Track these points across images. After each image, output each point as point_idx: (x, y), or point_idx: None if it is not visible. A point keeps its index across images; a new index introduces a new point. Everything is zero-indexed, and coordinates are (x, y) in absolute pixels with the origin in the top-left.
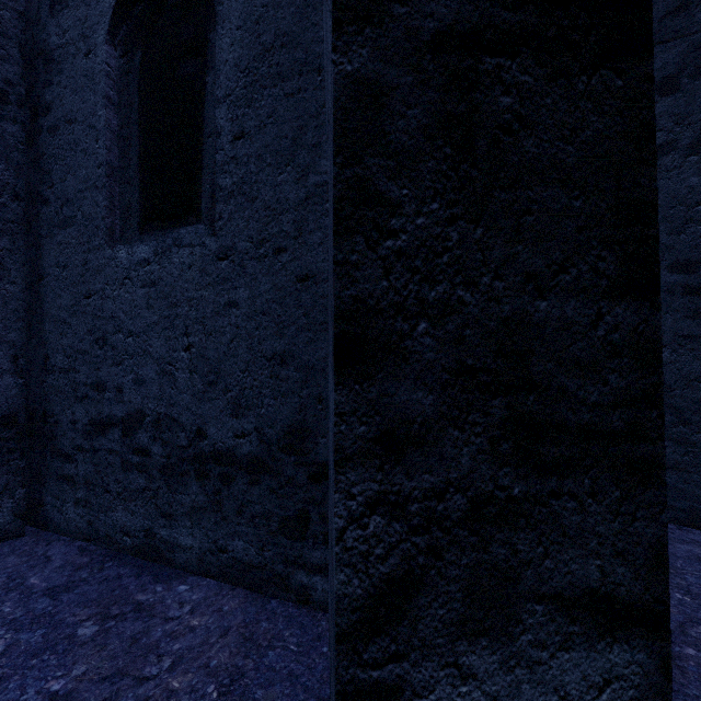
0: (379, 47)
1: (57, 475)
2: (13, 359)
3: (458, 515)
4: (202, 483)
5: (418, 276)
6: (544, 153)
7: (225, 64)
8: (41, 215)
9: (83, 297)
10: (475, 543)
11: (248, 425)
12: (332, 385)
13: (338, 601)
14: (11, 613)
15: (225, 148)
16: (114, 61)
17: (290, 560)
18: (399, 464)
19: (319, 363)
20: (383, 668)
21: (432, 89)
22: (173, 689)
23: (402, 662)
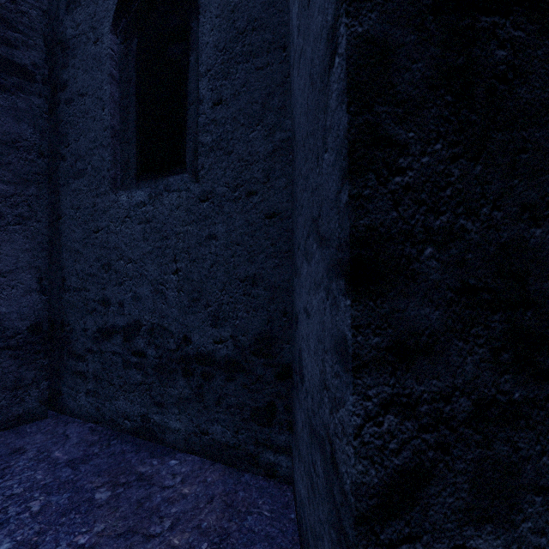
0: (386, 11)
1: (72, 371)
2: (39, 281)
3: (463, 415)
4: (187, 379)
5: (424, 207)
6: (537, 99)
7: (206, 45)
8: (59, 168)
9: (92, 232)
10: (480, 441)
11: (225, 333)
12: (331, 301)
13: (357, 488)
14: (42, 480)
15: (206, 112)
16: (116, 47)
17: (260, 442)
18: (409, 371)
19: (284, 283)
20: (398, 548)
21: (433, 45)
22: (174, 545)
23: (415, 543)
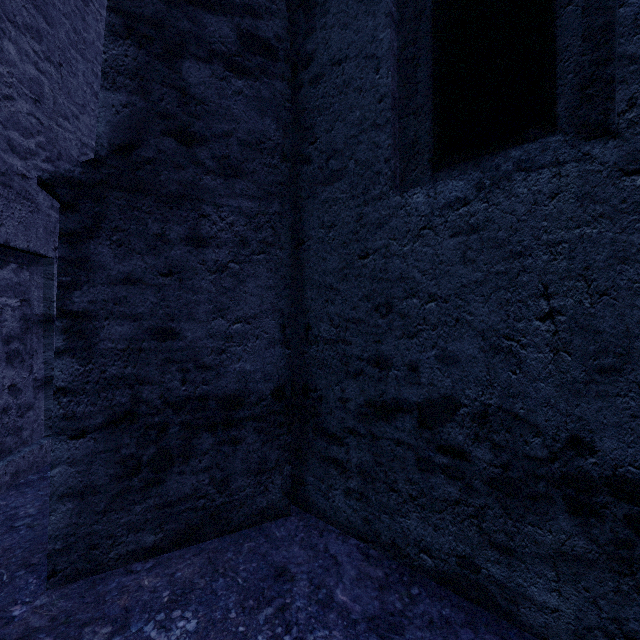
0: None
1: (321, 456)
2: (282, 329)
3: None
4: (581, 521)
5: None
6: None
7: None
8: (300, 175)
9: (357, 258)
10: None
11: None
12: None
13: None
14: None
15: None
16: None
17: None
18: None
19: None
20: None
21: None
22: None
23: None
